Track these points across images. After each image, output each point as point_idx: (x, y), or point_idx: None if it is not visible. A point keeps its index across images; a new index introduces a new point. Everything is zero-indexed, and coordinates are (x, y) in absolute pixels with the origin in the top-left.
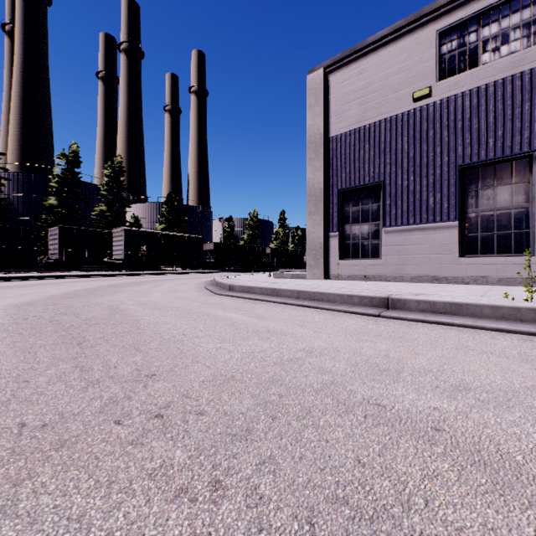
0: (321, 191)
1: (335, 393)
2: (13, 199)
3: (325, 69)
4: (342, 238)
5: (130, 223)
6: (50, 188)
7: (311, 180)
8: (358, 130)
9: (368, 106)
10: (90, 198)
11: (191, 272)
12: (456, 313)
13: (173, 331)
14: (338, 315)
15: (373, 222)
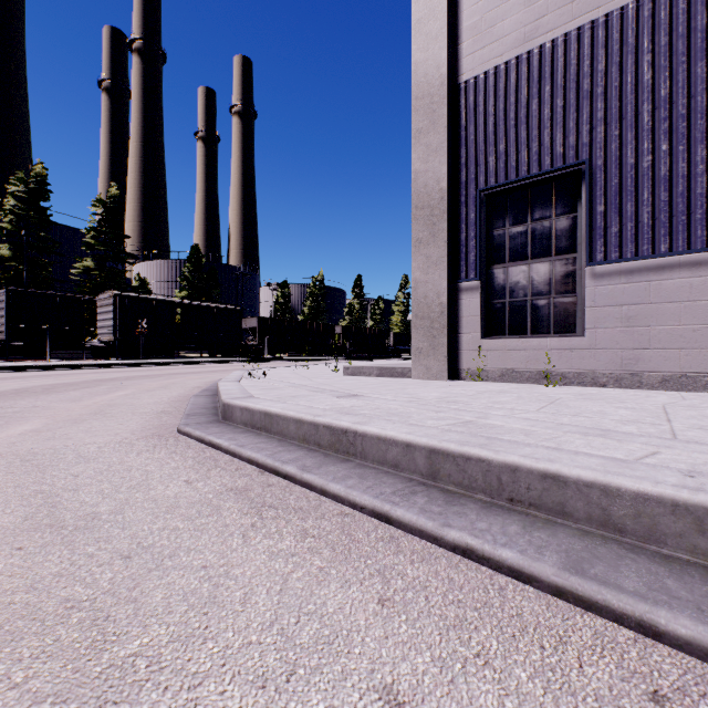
0: (442, 195)
1: None
2: None
3: None
4: (486, 293)
5: (131, 287)
6: None
7: (422, 174)
8: (525, 57)
9: (549, 2)
10: (69, 250)
11: (219, 361)
12: None
13: None
14: None
15: (559, 255)
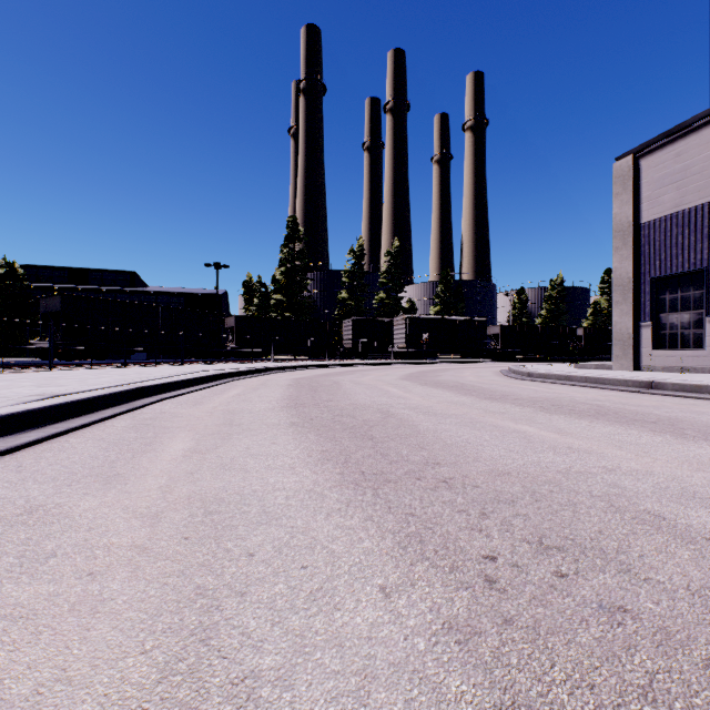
0: (629, 280)
1: (572, 401)
2: (314, 296)
3: (634, 154)
4: (656, 327)
5: (406, 308)
6: (342, 283)
7: (618, 269)
8: (674, 215)
9: (687, 190)
10: (369, 287)
11: (474, 361)
12: (698, 392)
13: (504, 390)
14: (608, 391)
15: (694, 311)
